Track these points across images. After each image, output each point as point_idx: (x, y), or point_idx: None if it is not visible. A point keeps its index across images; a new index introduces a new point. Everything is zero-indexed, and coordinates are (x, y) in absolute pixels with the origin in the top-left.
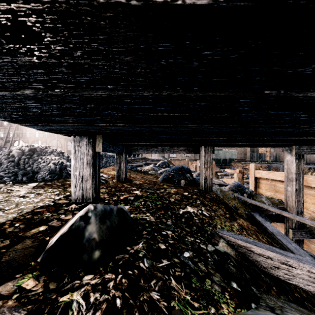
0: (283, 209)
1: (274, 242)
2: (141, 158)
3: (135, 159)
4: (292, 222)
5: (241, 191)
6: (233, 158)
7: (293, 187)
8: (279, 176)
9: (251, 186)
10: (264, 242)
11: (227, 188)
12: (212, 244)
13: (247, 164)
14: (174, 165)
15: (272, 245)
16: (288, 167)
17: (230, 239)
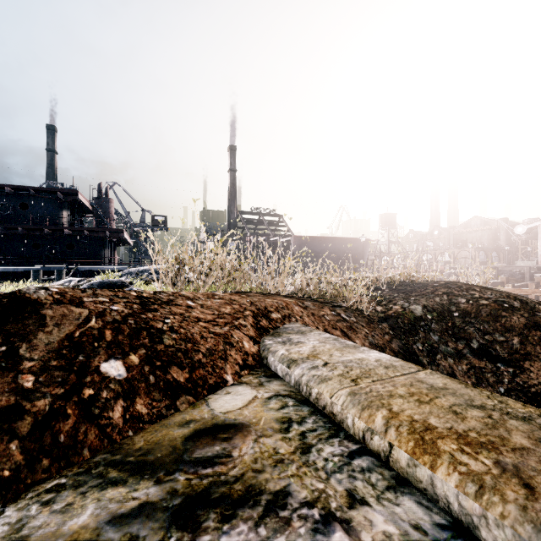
0: None
1: None
2: None
3: None
4: None
5: None
6: None
7: None
8: None
9: None
10: None
11: None
12: None
13: None
14: None
15: None
16: None
17: None
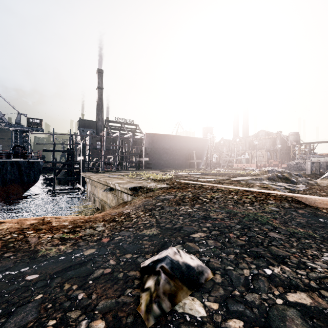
0: None
1: None
2: None
3: None
4: None
5: None
6: None
7: None
8: None
9: None
10: None
11: None
12: None
13: None
14: None
15: None
16: None
17: None
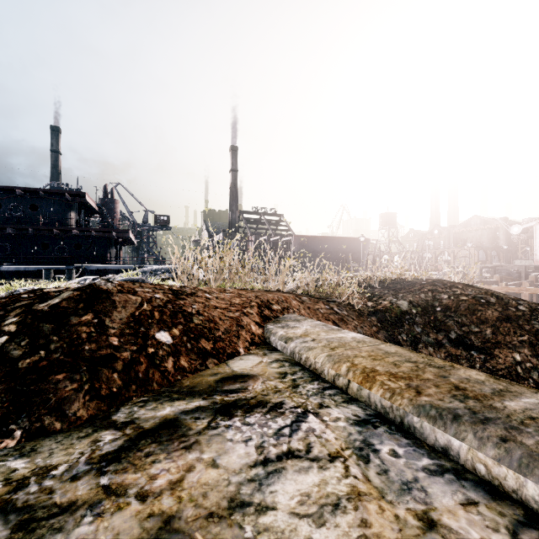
0: None
1: None
2: None
3: None
4: None
5: None
6: None
7: None
8: None
9: None
10: None
11: None
12: None
13: None
14: None
15: None
16: None
17: None
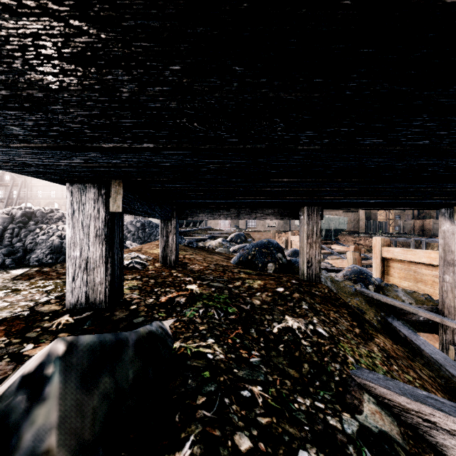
0: (436, 312)
1: (433, 373)
2: (204, 228)
3: (195, 230)
4: (452, 333)
5: (364, 281)
6: (340, 228)
7: (455, 275)
8: (424, 256)
9: (376, 272)
10: (429, 383)
11: (340, 276)
12: (349, 410)
13: (362, 238)
14: (254, 238)
15: (439, 385)
16: (445, 242)
17: (381, 394)
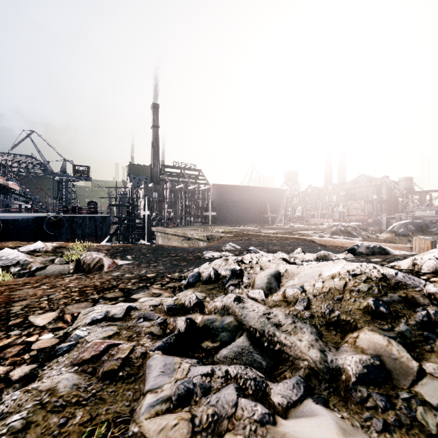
0: None
1: None
2: None
3: None
4: None
5: None
6: None
7: None
8: None
9: None
10: None
11: None
12: None
13: None
14: None
15: None
16: None
17: None
